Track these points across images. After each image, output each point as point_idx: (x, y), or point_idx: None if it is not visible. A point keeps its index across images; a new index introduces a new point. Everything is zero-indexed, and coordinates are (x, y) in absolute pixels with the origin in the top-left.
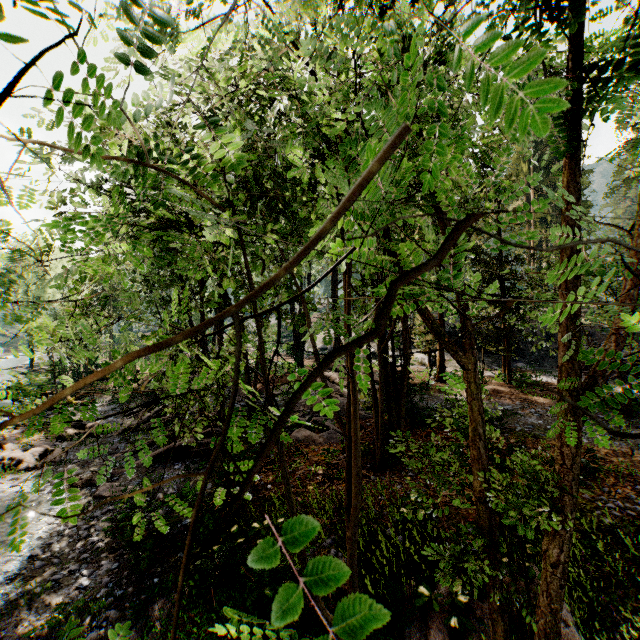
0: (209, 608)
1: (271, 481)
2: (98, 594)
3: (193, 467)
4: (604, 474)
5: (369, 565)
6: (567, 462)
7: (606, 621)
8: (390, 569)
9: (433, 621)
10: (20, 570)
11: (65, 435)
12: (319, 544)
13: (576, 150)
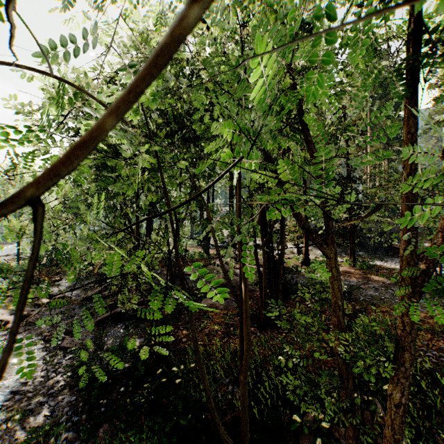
0: (140, 430)
1: (186, 336)
2: (60, 420)
3: (131, 326)
4: (423, 331)
5: (256, 398)
6: (407, 328)
7: (429, 440)
8: (271, 401)
9: (303, 440)
10: (4, 402)
11: (40, 303)
12: (220, 382)
13: (414, 93)
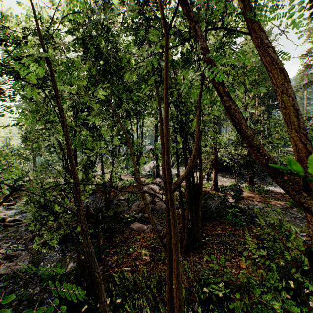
0: None
1: (115, 261)
2: None
3: (66, 250)
4: None
5: None
6: None
7: None
8: None
9: None
10: None
11: None
12: None
13: None
